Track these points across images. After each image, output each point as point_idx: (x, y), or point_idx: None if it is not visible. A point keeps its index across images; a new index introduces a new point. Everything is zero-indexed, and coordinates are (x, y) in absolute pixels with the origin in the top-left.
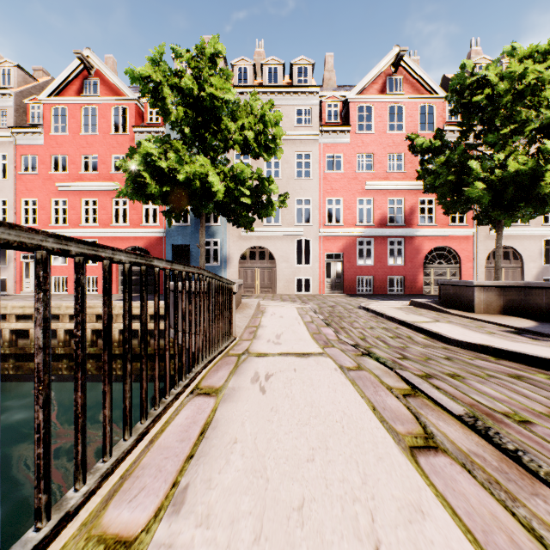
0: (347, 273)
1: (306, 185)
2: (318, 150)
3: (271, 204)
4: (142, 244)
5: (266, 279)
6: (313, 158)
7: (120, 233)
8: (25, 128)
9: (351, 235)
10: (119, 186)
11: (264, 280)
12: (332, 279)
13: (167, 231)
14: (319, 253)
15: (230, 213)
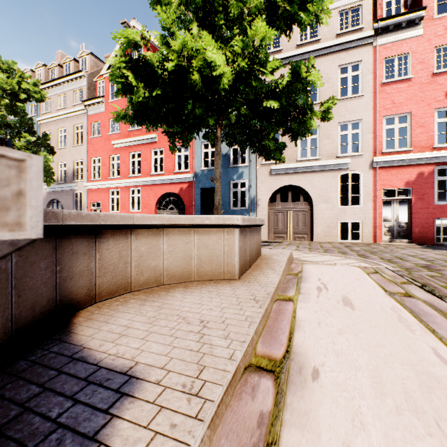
0: (418, 215)
1: (353, 104)
2: (371, 56)
3: (309, 109)
4: (175, 190)
5: (300, 223)
6: (363, 68)
7: (157, 180)
8: (92, 100)
9: (424, 161)
10: (156, 138)
11: (297, 224)
12: (392, 223)
13: (196, 176)
14: (372, 190)
15: (253, 138)
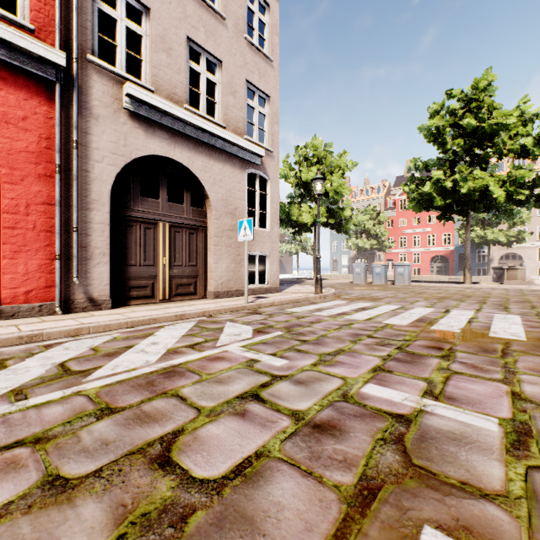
0: None
1: None
2: None
3: (523, 239)
4: (442, 254)
5: None
6: None
7: (431, 249)
8: (389, 210)
9: None
10: (430, 229)
11: None
12: None
13: (455, 247)
14: None
15: (500, 242)
